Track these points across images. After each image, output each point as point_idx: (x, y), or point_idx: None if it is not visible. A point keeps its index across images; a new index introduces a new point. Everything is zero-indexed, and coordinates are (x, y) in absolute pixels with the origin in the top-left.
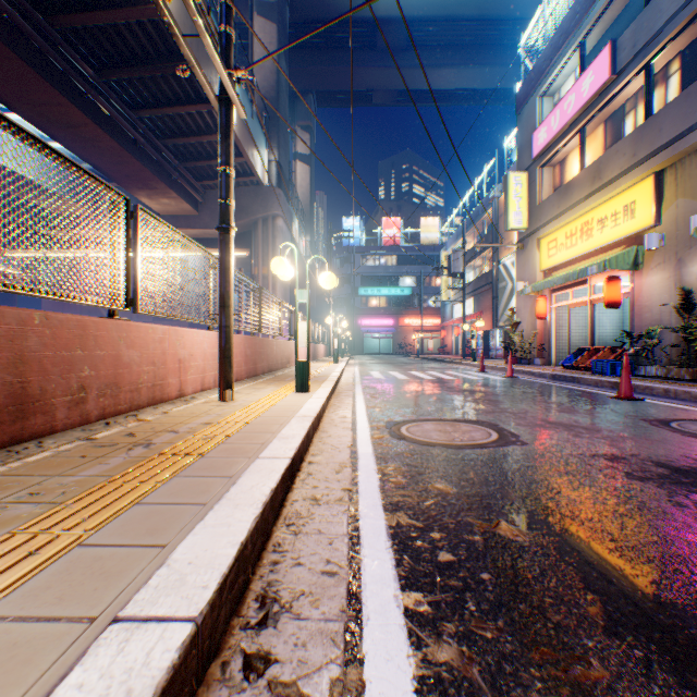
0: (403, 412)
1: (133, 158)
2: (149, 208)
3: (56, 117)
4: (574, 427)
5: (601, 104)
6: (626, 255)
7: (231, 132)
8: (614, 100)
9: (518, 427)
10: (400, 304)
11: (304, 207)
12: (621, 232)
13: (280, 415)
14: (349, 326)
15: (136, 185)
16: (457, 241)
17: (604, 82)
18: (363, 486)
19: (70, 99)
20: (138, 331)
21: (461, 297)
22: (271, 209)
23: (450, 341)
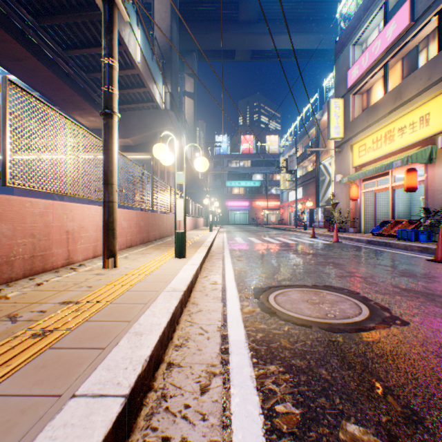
0: (266, 276)
1: (66, 85)
2: (82, 124)
3: (4, 51)
4: (432, 296)
5: (401, 44)
6: (423, 152)
7: (114, 28)
8: (411, 41)
9: (380, 296)
10: (253, 192)
11: (190, 127)
12: (418, 136)
13: (150, 288)
14: (219, 206)
15: (70, 107)
16: (291, 150)
17: (405, 27)
18: (239, 432)
19: (13, 36)
20: (9, 204)
21: (293, 187)
22: (166, 125)
23: (286, 216)
